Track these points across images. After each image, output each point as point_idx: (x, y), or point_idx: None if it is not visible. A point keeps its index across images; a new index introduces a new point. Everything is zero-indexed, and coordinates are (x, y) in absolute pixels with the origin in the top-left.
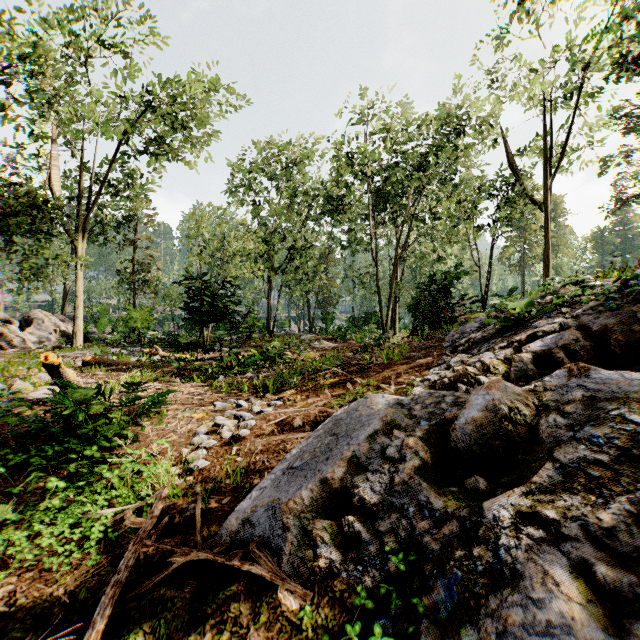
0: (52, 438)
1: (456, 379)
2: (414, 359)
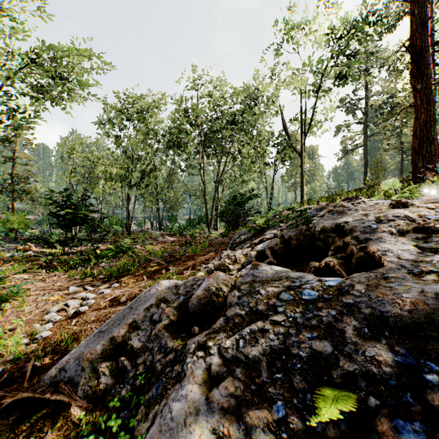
0: None
1: (218, 267)
2: (209, 252)
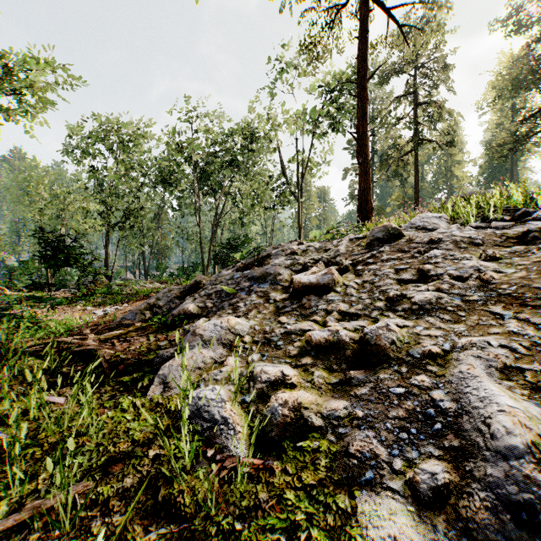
0: None
1: None
2: None
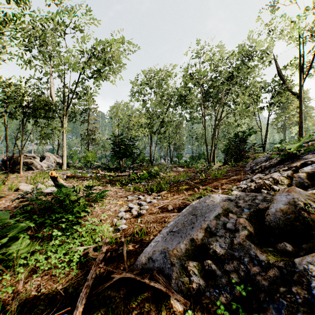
0: (54, 211)
1: (258, 187)
2: (230, 176)
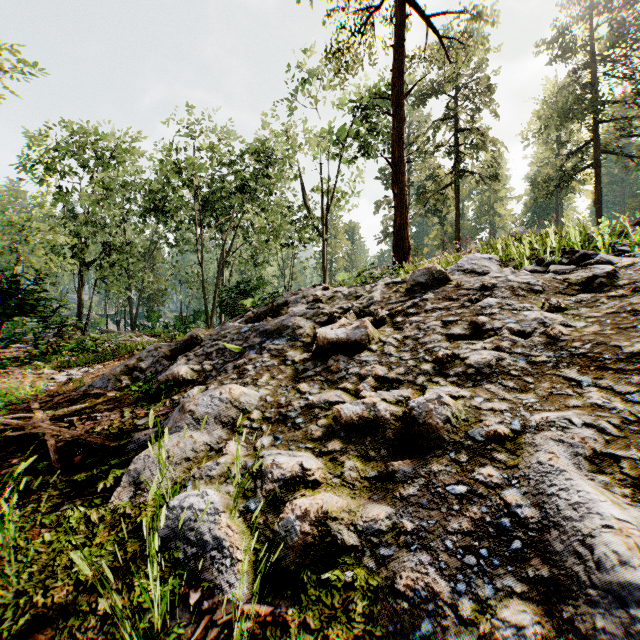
0: None
1: None
2: None
